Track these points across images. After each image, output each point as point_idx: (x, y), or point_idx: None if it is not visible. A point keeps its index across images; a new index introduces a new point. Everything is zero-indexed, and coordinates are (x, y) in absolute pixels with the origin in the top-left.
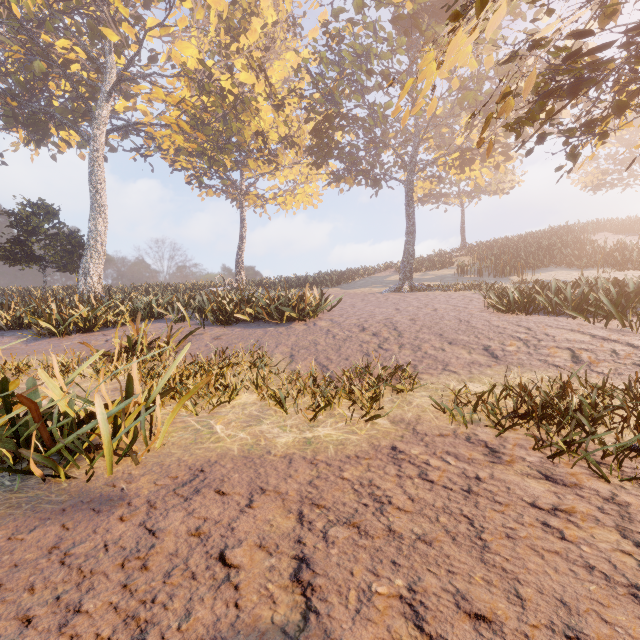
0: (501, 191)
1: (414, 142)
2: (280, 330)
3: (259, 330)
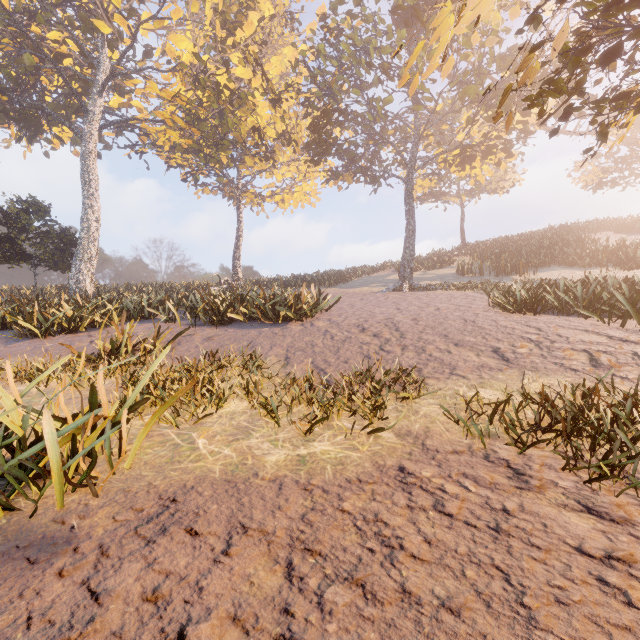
0: (501, 190)
1: (414, 138)
2: (275, 330)
3: (253, 330)
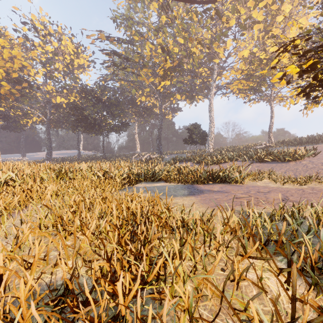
0: None
1: None
2: (283, 164)
3: (274, 164)
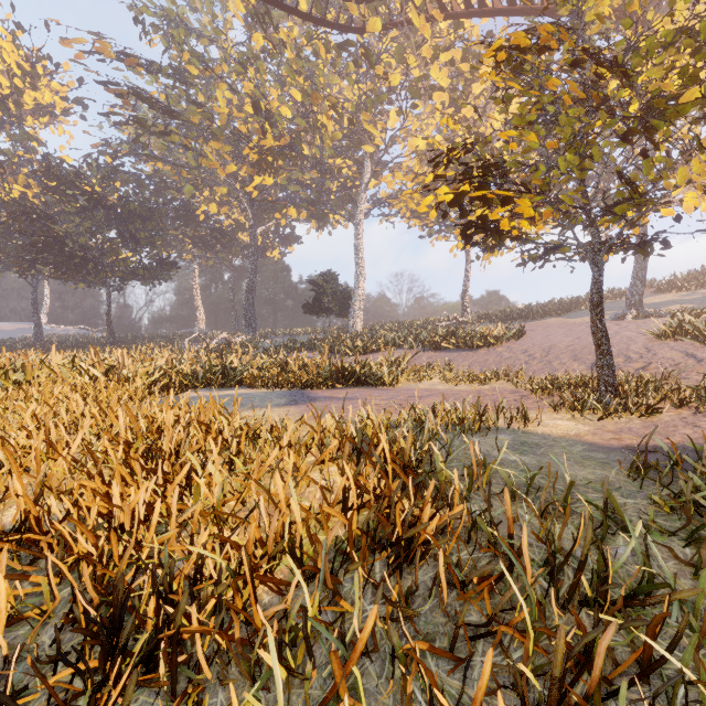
0: None
1: None
2: (469, 353)
3: (456, 353)
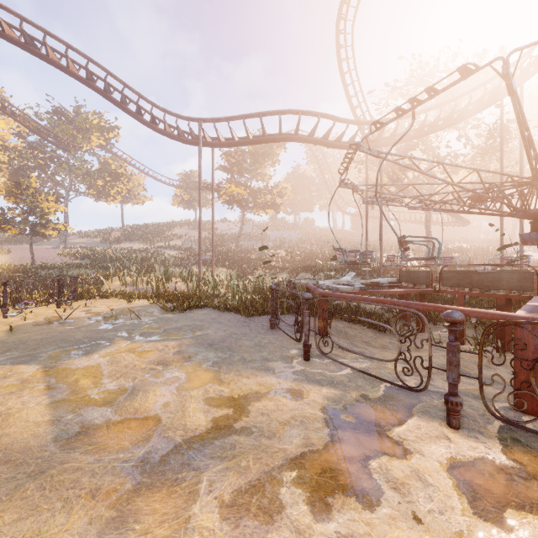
0: (140, 203)
1: (68, 187)
2: None
3: None
